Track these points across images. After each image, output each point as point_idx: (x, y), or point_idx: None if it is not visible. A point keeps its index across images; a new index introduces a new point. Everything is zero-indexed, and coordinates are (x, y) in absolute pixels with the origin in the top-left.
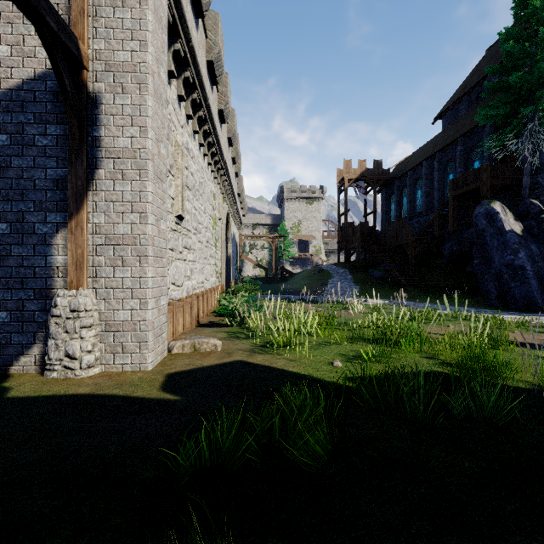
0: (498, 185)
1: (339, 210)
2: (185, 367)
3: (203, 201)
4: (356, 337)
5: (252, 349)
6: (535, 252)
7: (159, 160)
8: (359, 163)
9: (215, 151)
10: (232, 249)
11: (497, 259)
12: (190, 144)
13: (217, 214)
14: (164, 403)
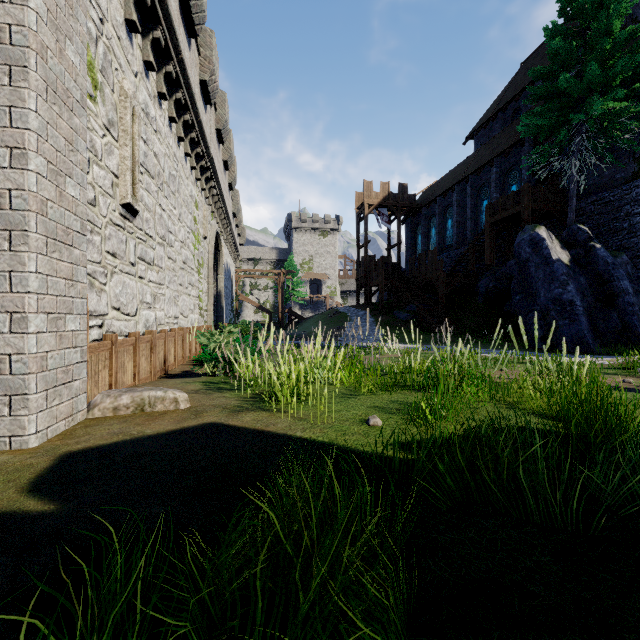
0: (540, 210)
1: (358, 241)
2: (107, 439)
3: (177, 204)
4: (393, 383)
5: (237, 405)
6: (584, 284)
7: (61, 66)
8: (381, 186)
9: (196, 138)
10: (225, 284)
11: (543, 294)
12: (153, 111)
13: (201, 230)
14: (9, 524)
